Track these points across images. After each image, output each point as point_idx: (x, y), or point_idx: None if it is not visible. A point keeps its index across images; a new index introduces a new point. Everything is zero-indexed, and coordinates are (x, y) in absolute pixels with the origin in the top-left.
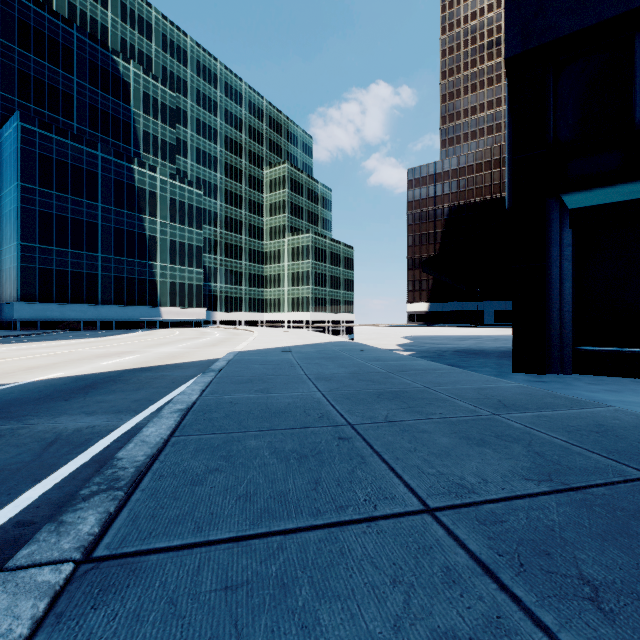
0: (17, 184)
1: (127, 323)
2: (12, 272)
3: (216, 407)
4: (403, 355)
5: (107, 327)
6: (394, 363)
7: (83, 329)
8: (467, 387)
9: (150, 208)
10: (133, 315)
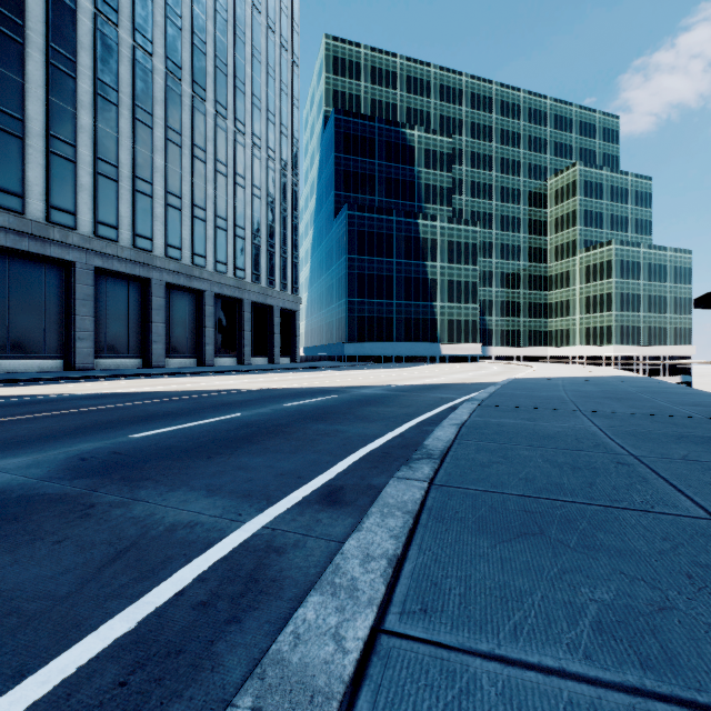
0: (345, 257)
1: (413, 358)
2: (342, 320)
3: (504, 394)
4: (681, 386)
5: (399, 361)
6: (655, 389)
7: (383, 362)
8: (690, 400)
9: (431, 254)
10: (418, 351)
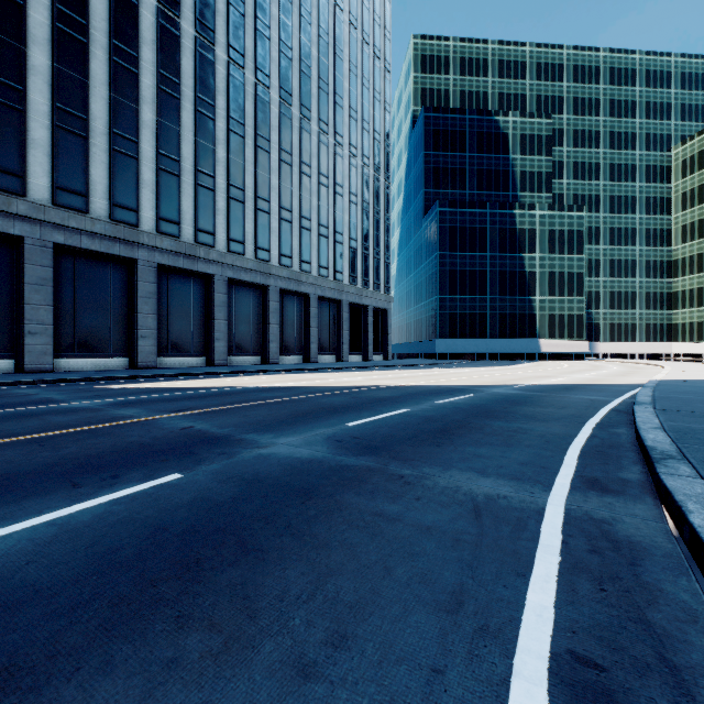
0: (436, 254)
1: (509, 355)
2: (433, 318)
3: (668, 397)
4: None
5: (493, 358)
6: None
7: (476, 360)
8: None
9: (529, 245)
10: (514, 348)
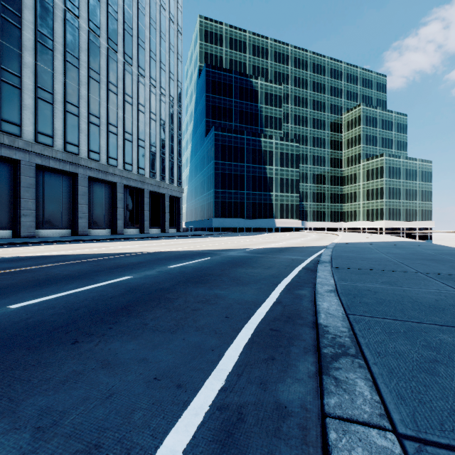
0: (213, 162)
1: (258, 229)
2: (211, 204)
3: (341, 256)
4: None
5: (248, 231)
6: (446, 251)
7: (238, 232)
8: None
9: (269, 161)
10: (261, 224)
